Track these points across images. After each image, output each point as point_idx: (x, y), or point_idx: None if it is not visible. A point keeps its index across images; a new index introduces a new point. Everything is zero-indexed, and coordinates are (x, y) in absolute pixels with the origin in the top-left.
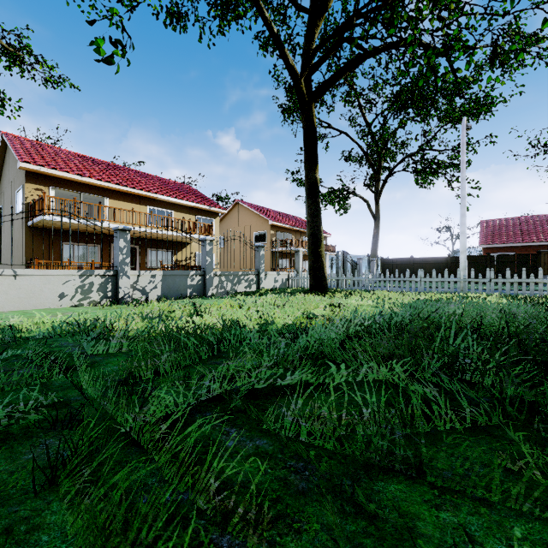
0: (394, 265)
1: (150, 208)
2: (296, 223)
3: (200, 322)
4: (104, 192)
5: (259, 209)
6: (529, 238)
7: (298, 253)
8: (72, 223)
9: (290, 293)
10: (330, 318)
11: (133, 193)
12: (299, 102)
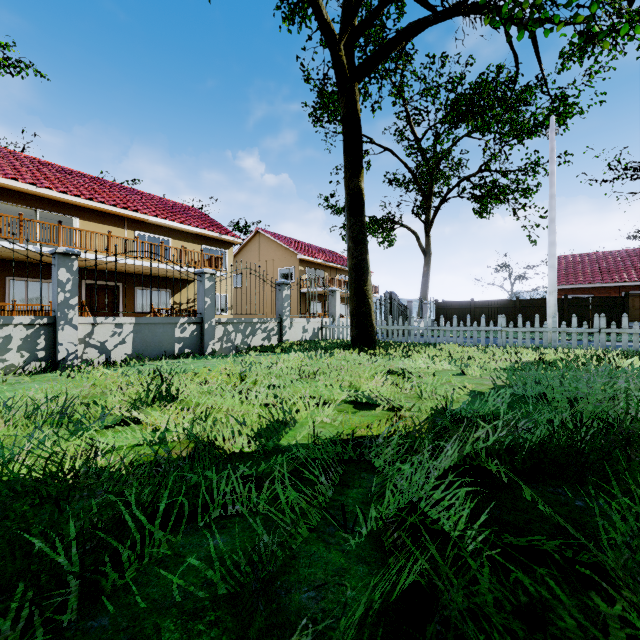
0: (451, 309)
1: (138, 234)
2: (331, 258)
3: (121, 438)
4: (71, 210)
5: (284, 240)
6: (610, 277)
7: (334, 293)
8: (16, 249)
9: (325, 349)
10: (401, 406)
11: (113, 212)
12: (337, 78)
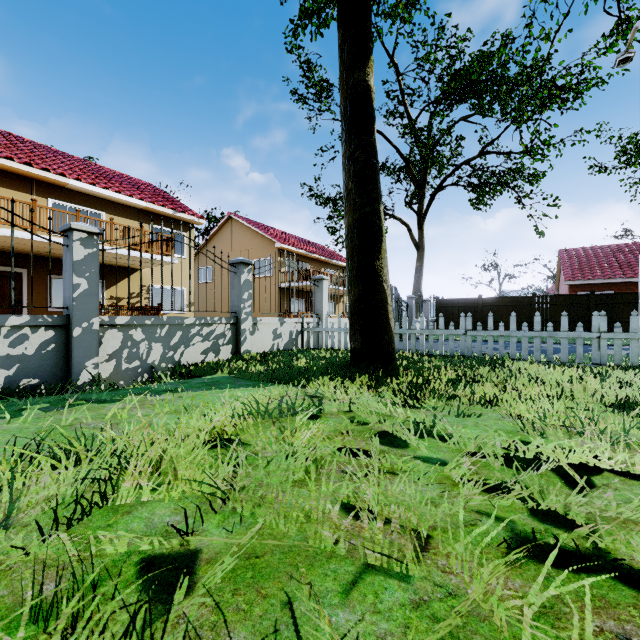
0: (454, 307)
1: (54, 203)
2: (315, 250)
3: None
4: None
5: (261, 226)
6: (632, 272)
7: (320, 282)
8: None
9: (304, 377)
10: None
11: (11, 169)
12: None
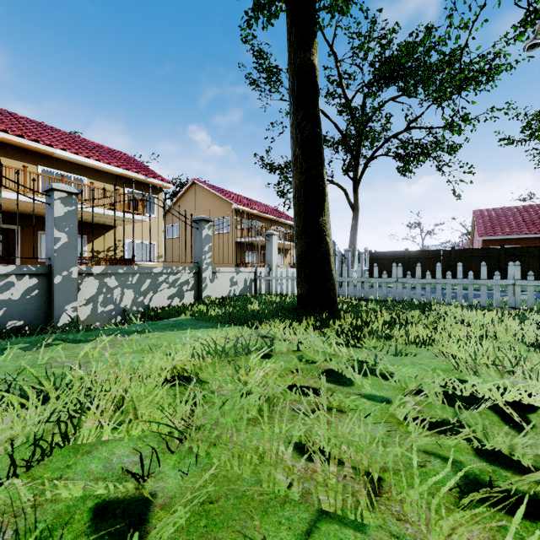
0: (385, 259)
1: (43, 169)
2: (266, 210)
3: None
4: None
5: (220, 190)
6: (536, 229)
7: (271, 237)
8: None
9: (257, 319)
10: None
11: (6, 140)
12: None
